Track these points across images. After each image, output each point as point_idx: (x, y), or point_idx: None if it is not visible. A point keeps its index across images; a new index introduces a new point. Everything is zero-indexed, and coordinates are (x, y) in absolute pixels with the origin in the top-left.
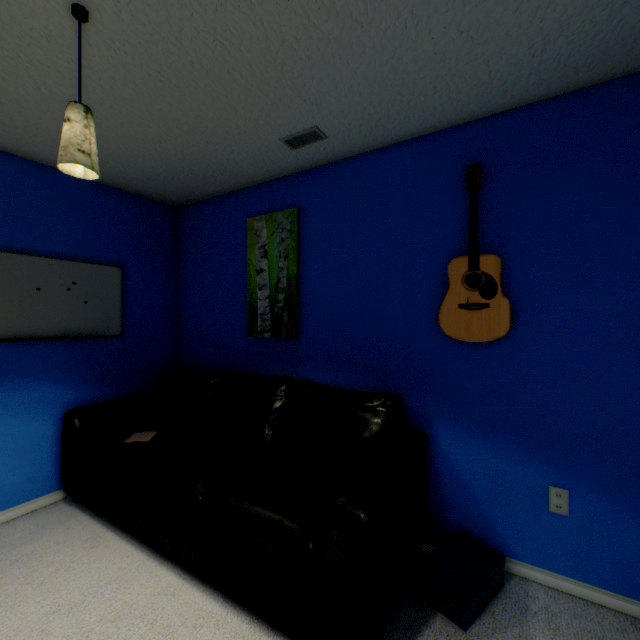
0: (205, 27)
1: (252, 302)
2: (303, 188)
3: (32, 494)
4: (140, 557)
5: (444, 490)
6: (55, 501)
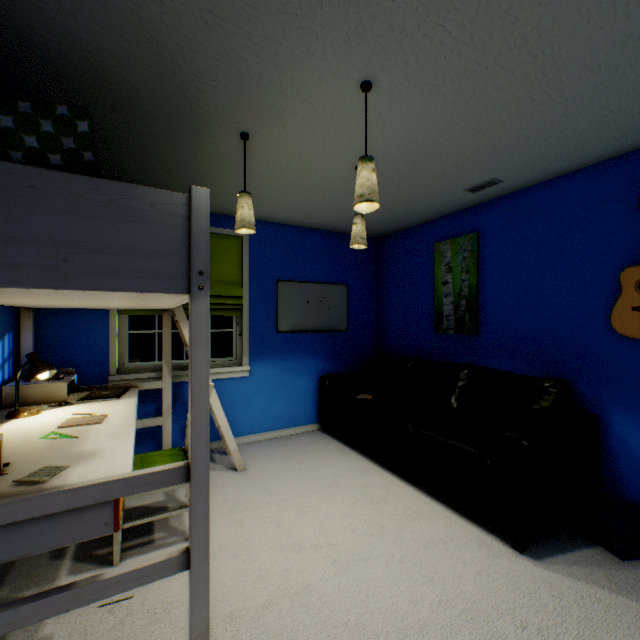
0: (421, 156)
1: (438, 307)
2: (482, 216)
3: (305, 422)
4: (371, 464)
5: (618, 468)
6: (314, 429)
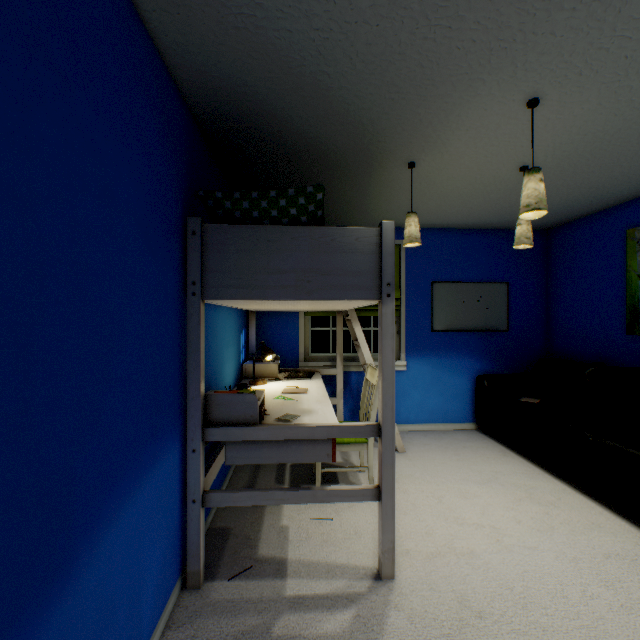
0: (601, 144)
1: (631, 304)
2: None
3: (460, 419)
4: (537, 470)
5: None
6: (470, 428)
